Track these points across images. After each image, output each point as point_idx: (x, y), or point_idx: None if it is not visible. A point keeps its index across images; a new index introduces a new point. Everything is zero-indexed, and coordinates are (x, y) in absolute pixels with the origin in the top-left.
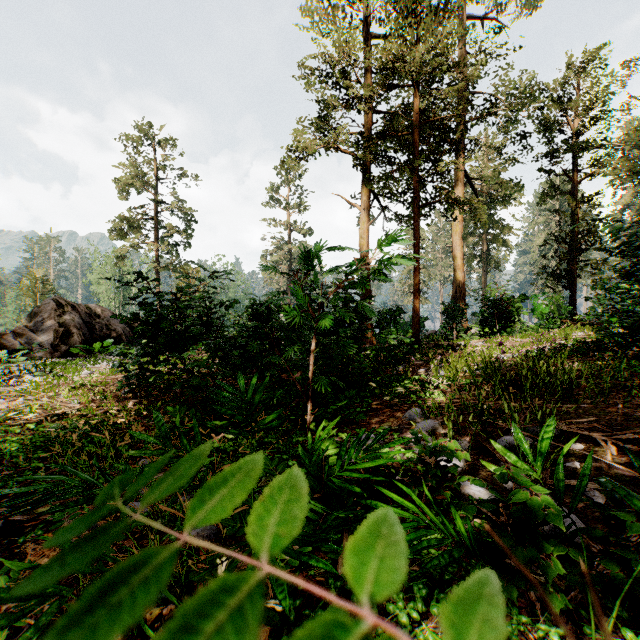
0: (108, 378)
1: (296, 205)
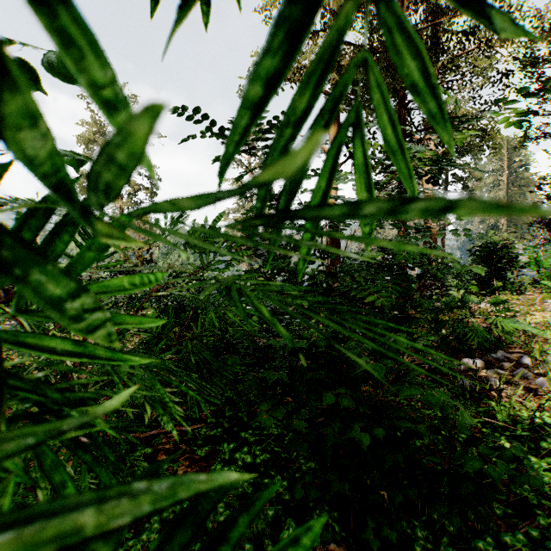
0: None
1: (257, 165)
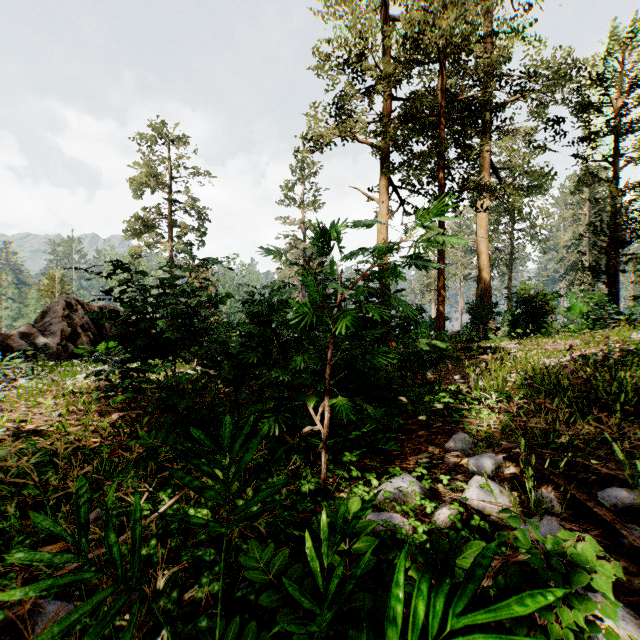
0: (104, 383)
1: (311, 202)
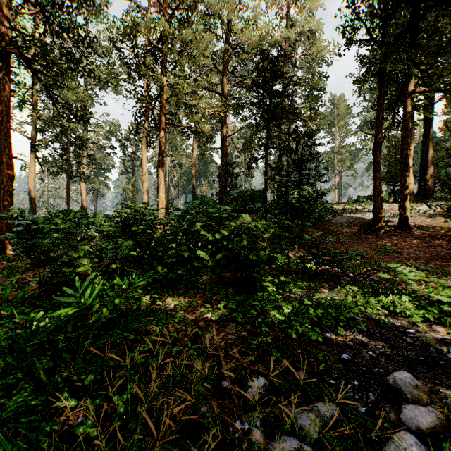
0: None
1: None
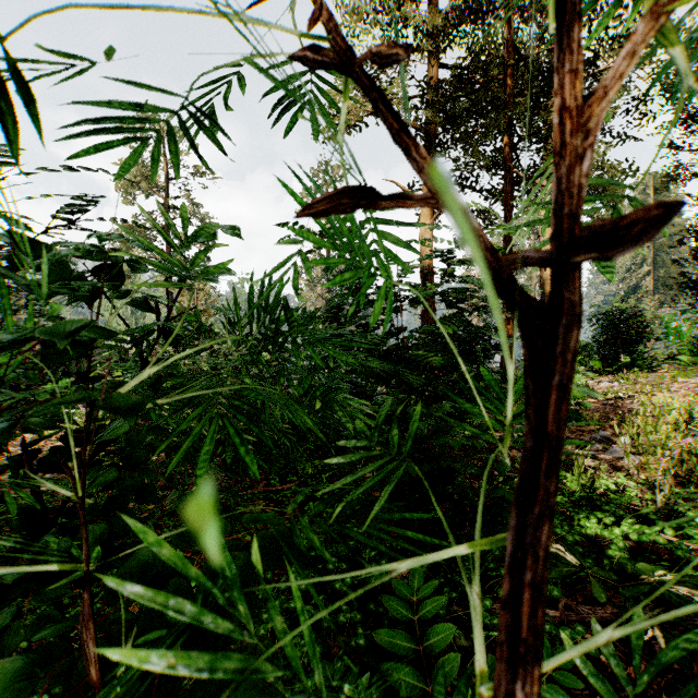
0: None
1: None
